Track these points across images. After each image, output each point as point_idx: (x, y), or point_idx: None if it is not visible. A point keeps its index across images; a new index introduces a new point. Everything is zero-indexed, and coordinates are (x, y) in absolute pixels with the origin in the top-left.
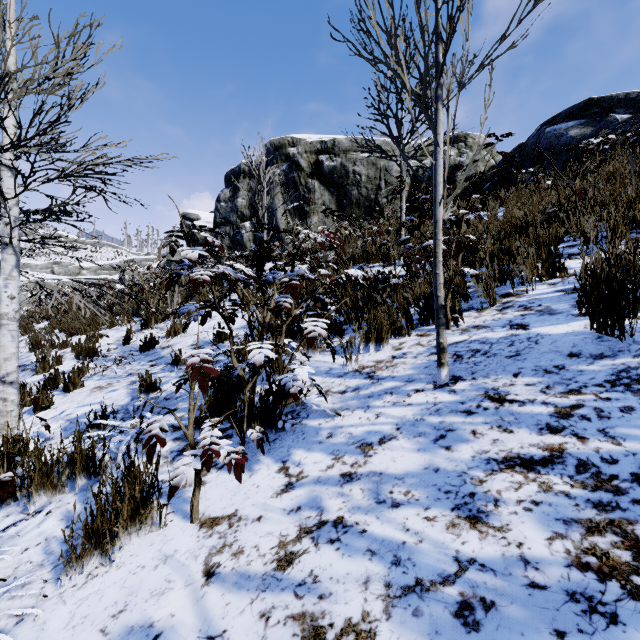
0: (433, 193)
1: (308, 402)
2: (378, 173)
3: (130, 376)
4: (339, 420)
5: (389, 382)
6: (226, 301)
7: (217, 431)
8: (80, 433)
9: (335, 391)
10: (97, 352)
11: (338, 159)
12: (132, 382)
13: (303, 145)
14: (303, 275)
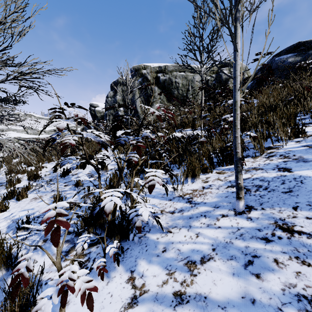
0: (233, 83)
1: (149, 223)
2: (188, 82)
3: (52, 192)
4: (170, 236)
5: (202, 207)
6: (108, 148)
7: (75, 266)
8: (2, 240)
9: (167, 211)
10: (39, 176)
11: (167, 75)
12: (52, 196)
13: (149, 68)
14: (147, 136)
